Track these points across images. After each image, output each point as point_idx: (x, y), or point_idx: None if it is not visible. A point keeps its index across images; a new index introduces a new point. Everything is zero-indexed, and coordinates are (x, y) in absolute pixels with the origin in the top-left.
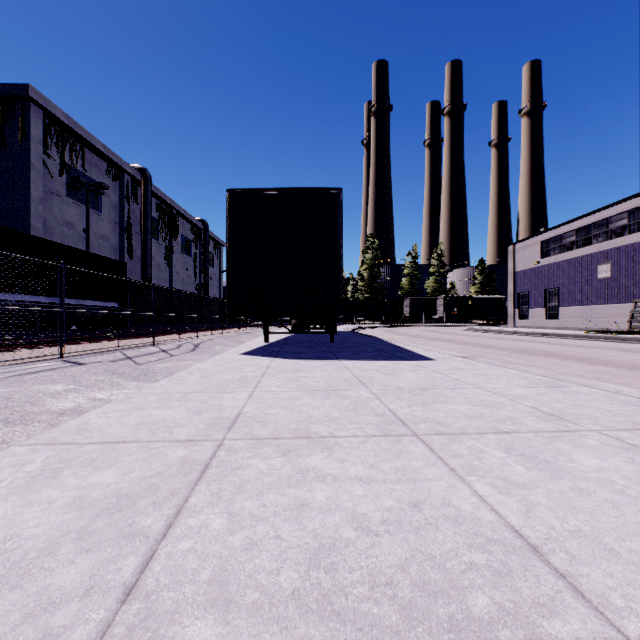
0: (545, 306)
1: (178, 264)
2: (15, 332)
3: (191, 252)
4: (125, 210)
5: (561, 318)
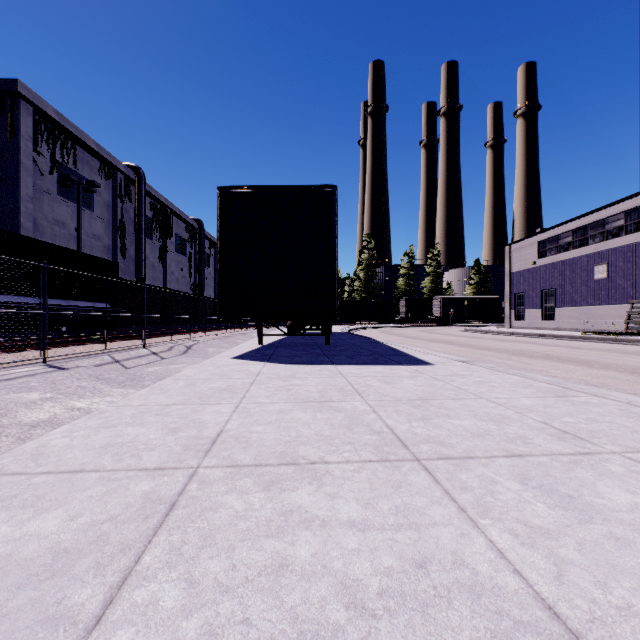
0: (541, 307)
1: (173, 264)
2: (2, 334)
3: (186, 252)
4: (118, 209)
5: (557, 319)
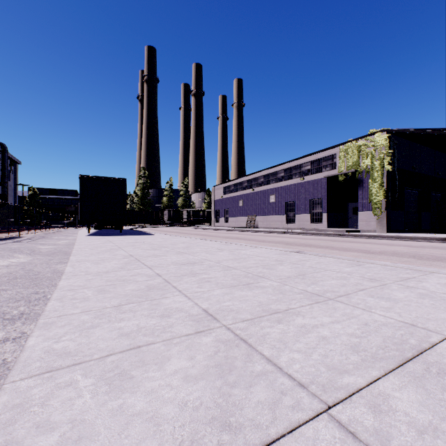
0: (225, 217)
1: None
2: None
3: None
4: None
5: (229, 222)
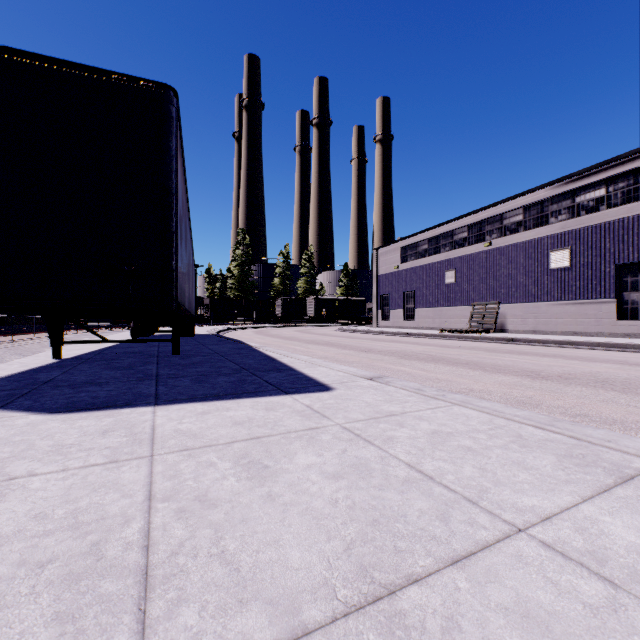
0: (404, 307)
1: None
2: None
3: None
4: None
5: (417, 319)
